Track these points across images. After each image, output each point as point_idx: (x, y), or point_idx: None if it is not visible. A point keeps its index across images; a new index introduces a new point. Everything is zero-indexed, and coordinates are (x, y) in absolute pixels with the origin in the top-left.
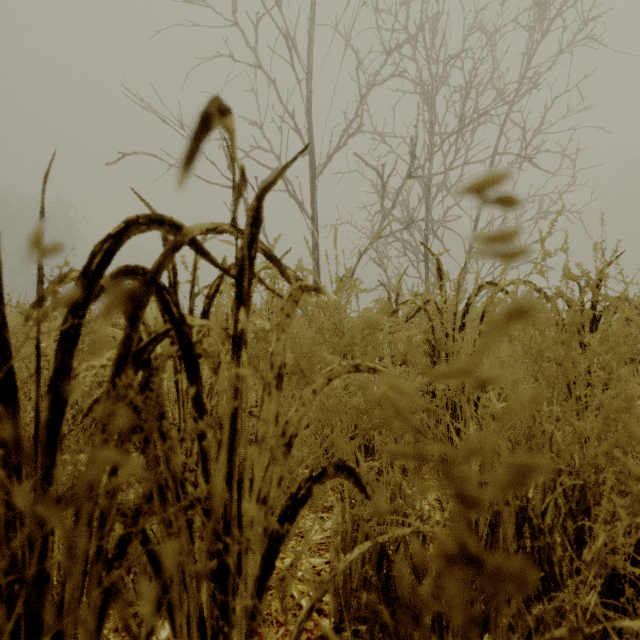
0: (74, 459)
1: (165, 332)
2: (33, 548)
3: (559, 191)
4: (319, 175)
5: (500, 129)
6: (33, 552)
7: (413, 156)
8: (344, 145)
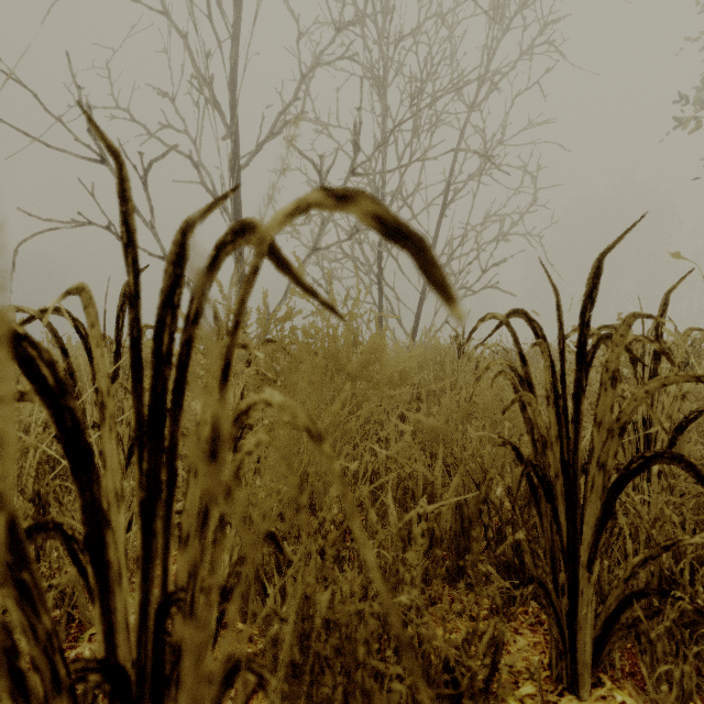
0: None
1: None
2: None
3: (521, 212)
4: (245, 166)
5: (461, 135)
6: None
7: (357, 147)
8: (278, 132)
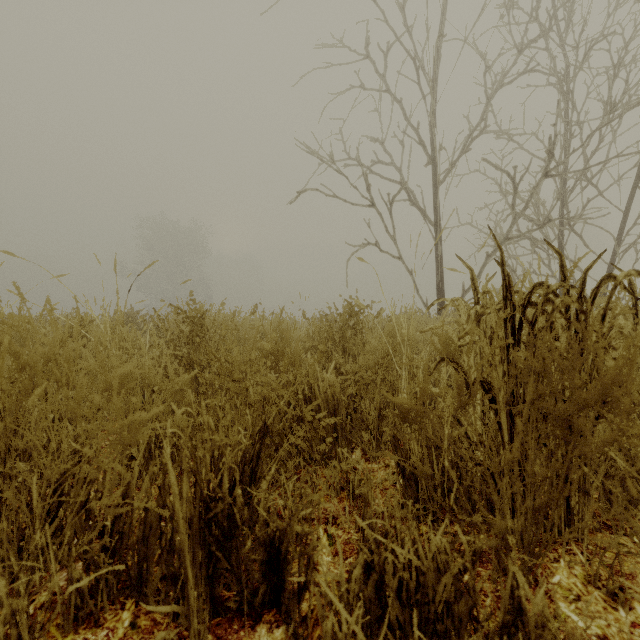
0: (430, 390)
1: (543, 327)
2: (517, 397)
3: None
4: (442, 182)
5: None
6: (517, 398)
7: (551, 155)
8: (467, 150)
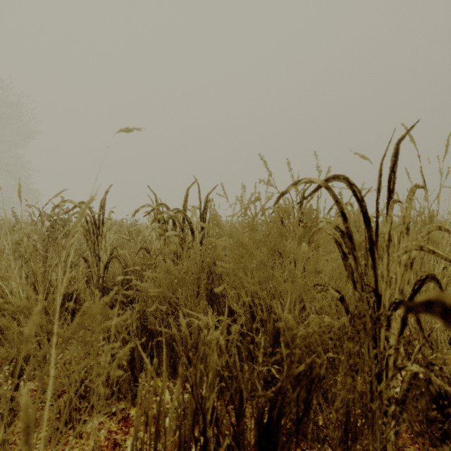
0: None
1: None
2: None
3: None
4: None
5: None
6: None
7: None
8: None
